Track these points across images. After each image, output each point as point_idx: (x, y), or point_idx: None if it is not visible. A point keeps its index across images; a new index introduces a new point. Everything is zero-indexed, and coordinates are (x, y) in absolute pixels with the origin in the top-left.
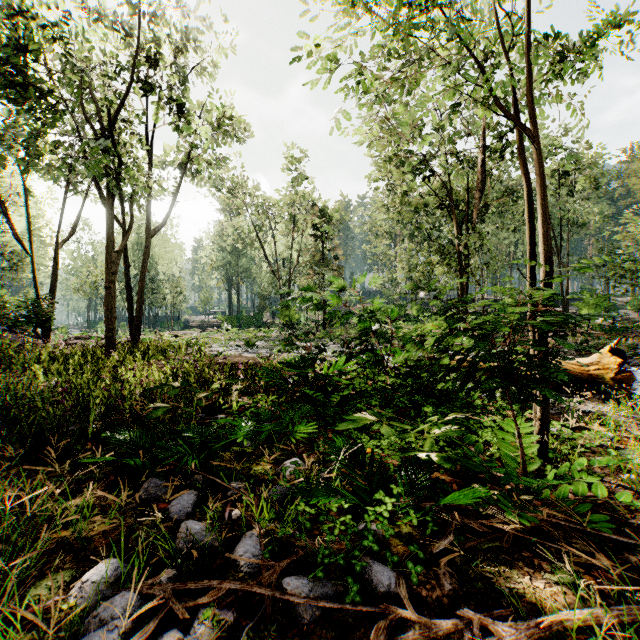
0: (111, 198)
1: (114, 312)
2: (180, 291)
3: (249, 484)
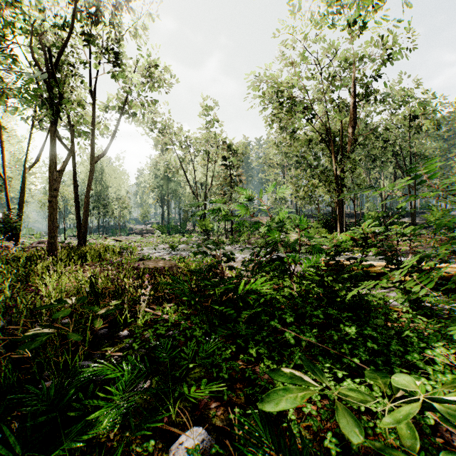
0: (53, 126)
1: (56, 222)
2: (125, 207)
3: None
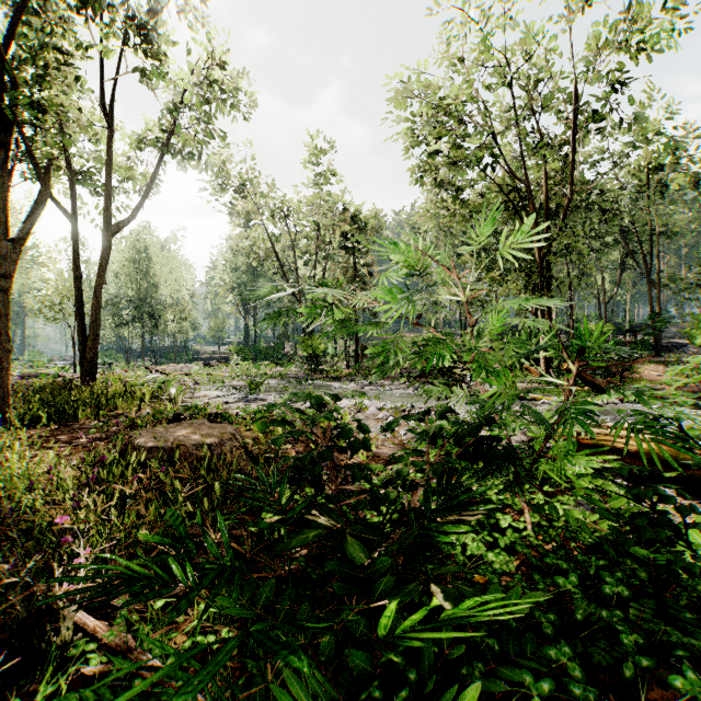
0: (3, 150)
1: (6, 341)
2: (184, 317)
3: None
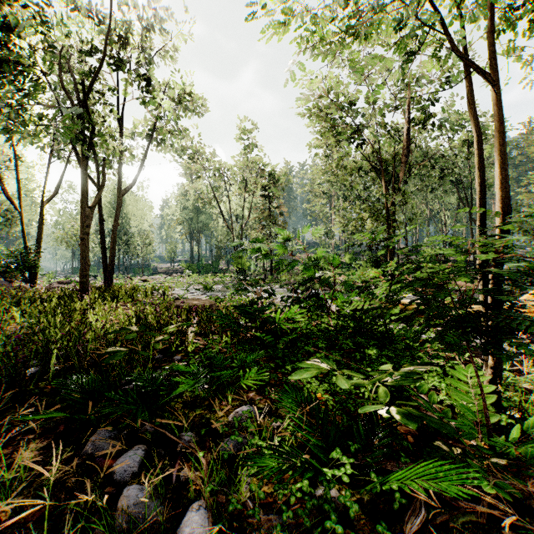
0: (85, 160)
1: (88, 260)
2: (149, 243)
3: (200, 435)
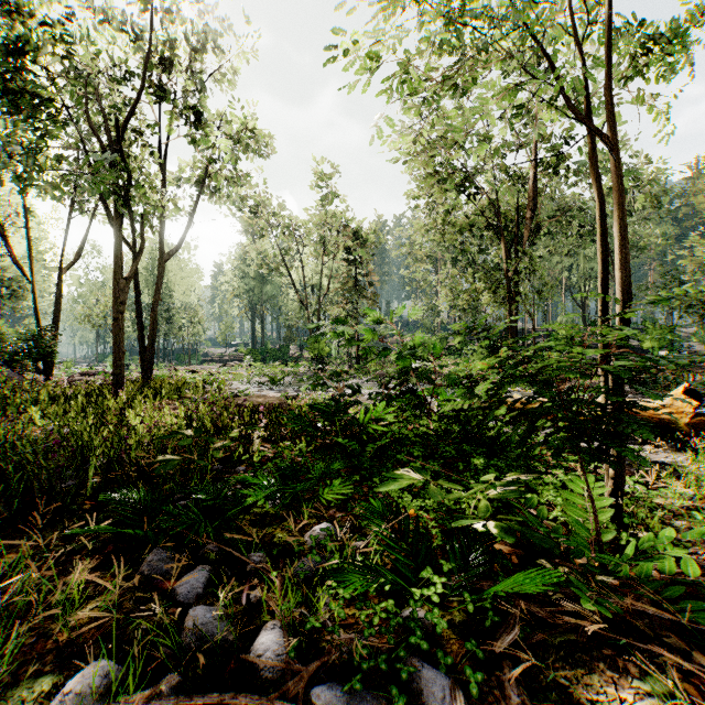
0: (119, 218)
1: (122, 346)
2: (198, 321)
3: (272, 555)
